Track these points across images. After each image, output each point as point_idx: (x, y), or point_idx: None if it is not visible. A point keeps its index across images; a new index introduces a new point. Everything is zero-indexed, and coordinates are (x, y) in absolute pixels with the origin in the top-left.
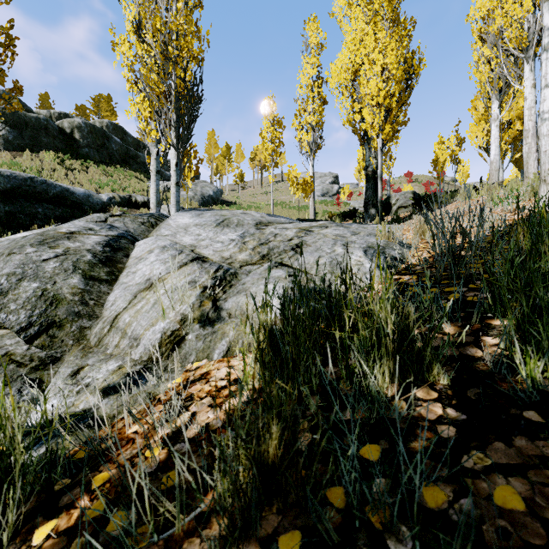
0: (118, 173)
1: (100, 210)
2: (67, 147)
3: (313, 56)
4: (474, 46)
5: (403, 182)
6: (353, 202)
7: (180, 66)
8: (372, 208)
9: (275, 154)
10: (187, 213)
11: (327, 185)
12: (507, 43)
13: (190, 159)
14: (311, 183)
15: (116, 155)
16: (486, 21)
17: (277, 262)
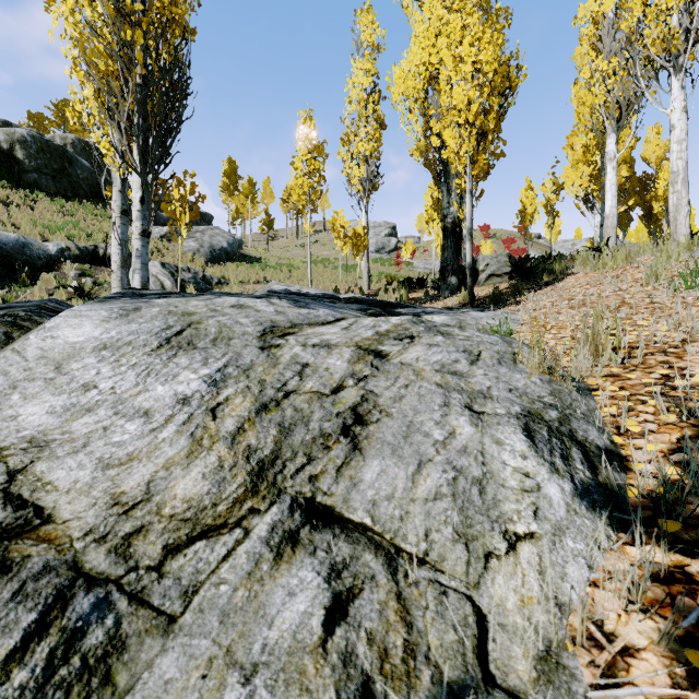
0: (85, 212)
1: (44, 268)
2: (2, 171)
3: (367, 59)
4: (586, 58)
5: (478, 237)
6: (417, 262)
7: (144, 28)
8: (452, 275)
9: (314, 194)
10: (100, 307)
11: (382, 238)
12: (647, 46)
13: (184, 194)
14: (365, 236)
15: (83, 186)
16: (601, 26)
17: (298, 504)
